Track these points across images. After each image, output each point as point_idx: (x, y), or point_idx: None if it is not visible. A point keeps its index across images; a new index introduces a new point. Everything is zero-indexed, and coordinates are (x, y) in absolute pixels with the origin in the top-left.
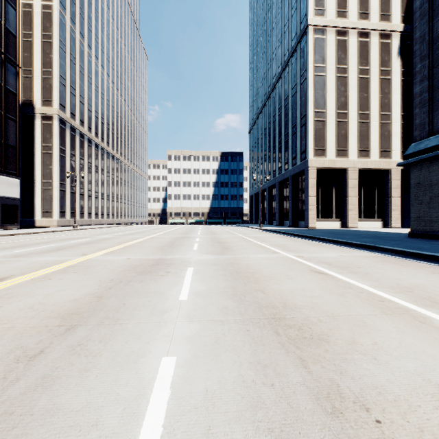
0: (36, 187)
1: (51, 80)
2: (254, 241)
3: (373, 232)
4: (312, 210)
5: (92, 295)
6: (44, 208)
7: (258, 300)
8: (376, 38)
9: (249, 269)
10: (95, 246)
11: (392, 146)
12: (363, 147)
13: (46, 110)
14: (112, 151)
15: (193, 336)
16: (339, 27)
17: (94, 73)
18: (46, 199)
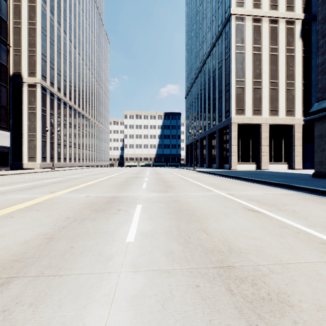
0: (24, 138)
1: (35, 57)
2: (190, 180)
3: (283, 173)
4: (234, 156)
5: (44, 236)
6: (30, 155)
7: (203, 242)
8: (283, 24)
9: (190, 207)
10: (63, 185)
11: (295, 107)
12: (273, 108)
13: (31, 79)
14: (82, 111)
15: (137, 296)
16: (254, 15)
17: (68, 52)
18: (32, 148)
